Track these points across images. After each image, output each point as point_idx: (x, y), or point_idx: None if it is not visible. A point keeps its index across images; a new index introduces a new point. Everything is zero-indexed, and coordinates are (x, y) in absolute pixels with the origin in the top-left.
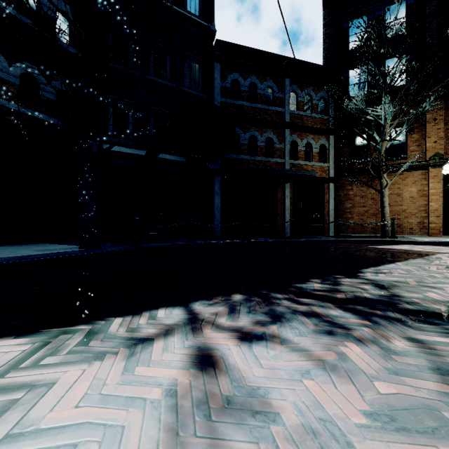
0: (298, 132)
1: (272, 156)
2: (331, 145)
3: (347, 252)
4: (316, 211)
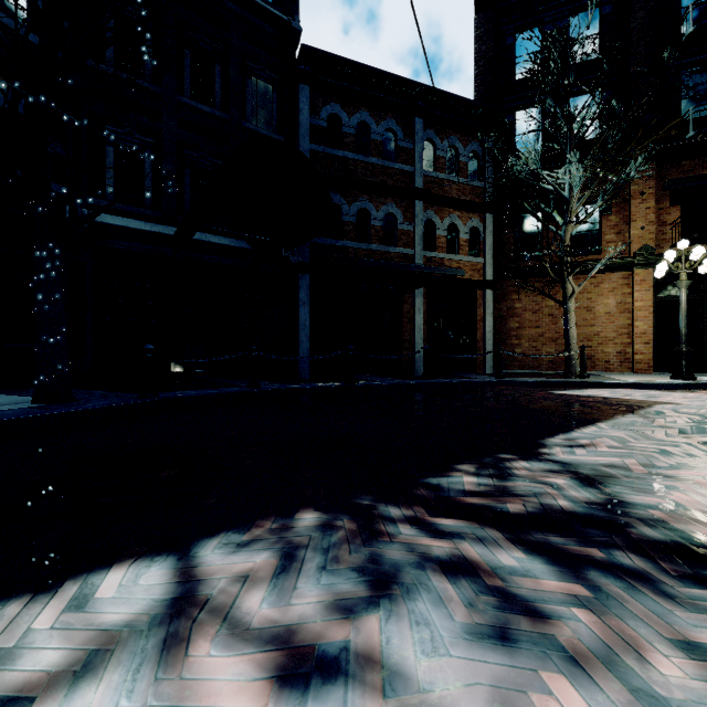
0: (436, 207)
1: (395, 243)
2: (488, 229)
3: (516, 404)
4: (464, 334)
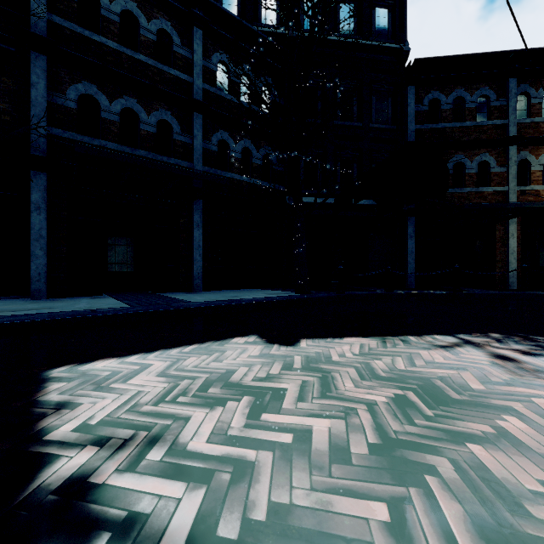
0: (531, 147)
1: (487, 184)
2: None
3: None
4: None
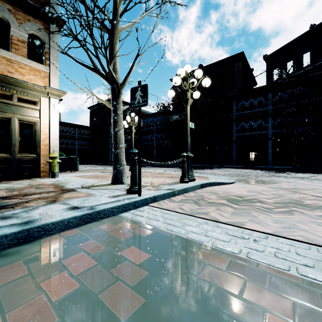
0: None
1: None
2: None
3: None
4: None
